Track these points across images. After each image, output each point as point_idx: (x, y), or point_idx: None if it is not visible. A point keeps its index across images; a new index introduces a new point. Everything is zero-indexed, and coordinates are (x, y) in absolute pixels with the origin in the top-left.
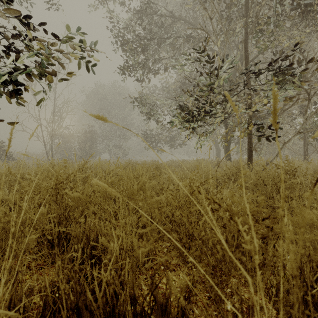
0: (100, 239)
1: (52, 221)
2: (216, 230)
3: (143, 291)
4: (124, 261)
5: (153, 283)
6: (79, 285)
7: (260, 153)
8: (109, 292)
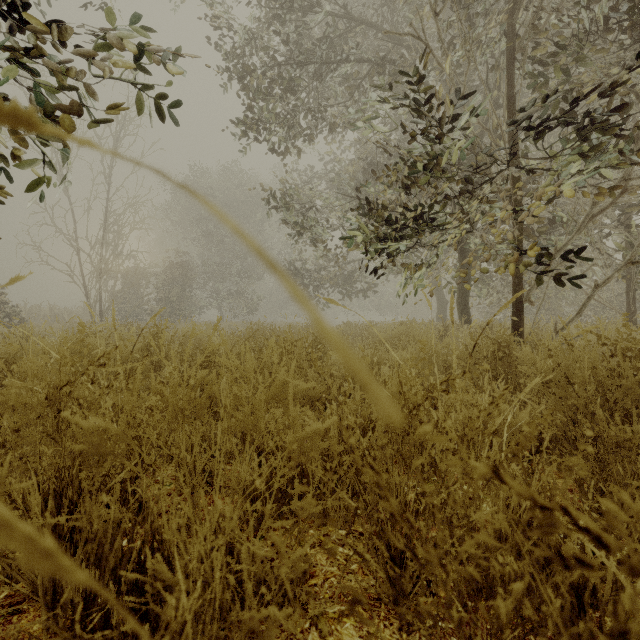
0: (149, 560)
1: (37, 489)
2: None
3: None
4: None
5: None
6: None
7: (538, 309)
8: None
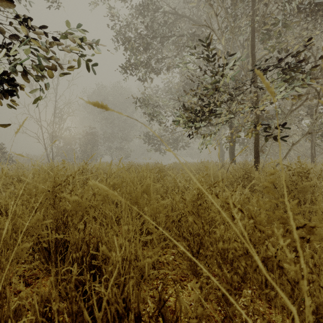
0: (100, 247)
1: (49, 227)
2: (248, 245)
3: (148, 304)
4: (128, 274)
5: (161, 300)
6: (75, 305)
7: (266, 155)
8: (110, 311)
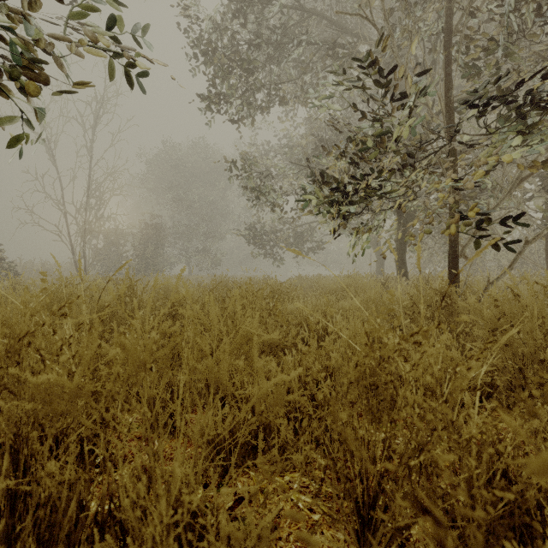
0: (96, 543)
1: None
2: None
3: None
4: None
5: None
6: None
7: (471, 263)
8: None
